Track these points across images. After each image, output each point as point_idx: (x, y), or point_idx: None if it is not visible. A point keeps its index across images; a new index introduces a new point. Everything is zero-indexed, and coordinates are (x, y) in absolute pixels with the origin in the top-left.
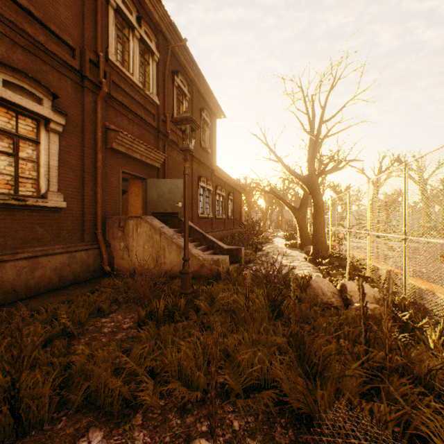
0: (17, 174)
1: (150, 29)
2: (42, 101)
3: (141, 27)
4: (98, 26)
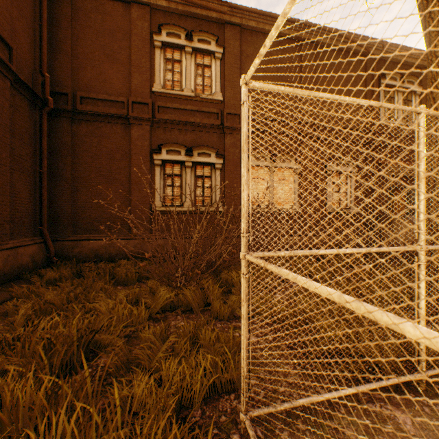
0: (339, 199)
1: (411, 77)
2: (348, 165)
3: (404, 81)
4: (373, 109)
